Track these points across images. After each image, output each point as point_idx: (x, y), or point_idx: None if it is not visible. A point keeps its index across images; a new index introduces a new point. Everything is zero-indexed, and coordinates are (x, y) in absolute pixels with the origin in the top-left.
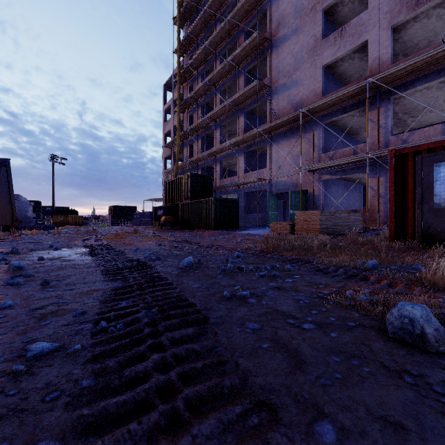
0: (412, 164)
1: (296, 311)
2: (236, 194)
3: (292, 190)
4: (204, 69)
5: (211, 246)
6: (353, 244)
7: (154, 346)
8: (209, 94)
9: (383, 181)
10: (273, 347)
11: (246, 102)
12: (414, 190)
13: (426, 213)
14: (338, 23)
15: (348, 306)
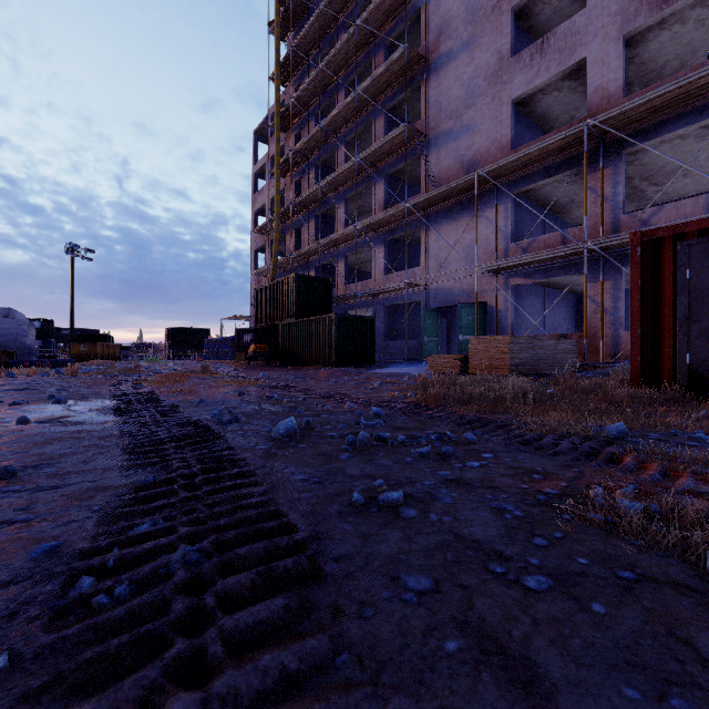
0: (671, 256)
1: (502, 540)
2: (371, 309)
3: (462, 302)
4: (318, 107)
5: (329, 395)
6: (570, 391)
7: (184, 661)
8: (327, 146)
9: (610, 288)
10: (471, 650)
11: (387, 160)
12: (675, 300)
13: (695, 339)
14: (536, 33)
15: (603, 525)
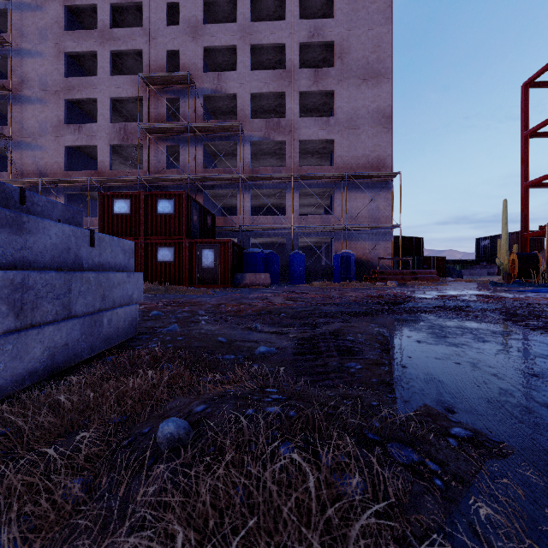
0: None
1: None
2: None
3: None
4: None
5: None
6: None
7: None
8: None
9: None
10: None
11: None
12: None
13: None
14: (86, 111)
15: None
